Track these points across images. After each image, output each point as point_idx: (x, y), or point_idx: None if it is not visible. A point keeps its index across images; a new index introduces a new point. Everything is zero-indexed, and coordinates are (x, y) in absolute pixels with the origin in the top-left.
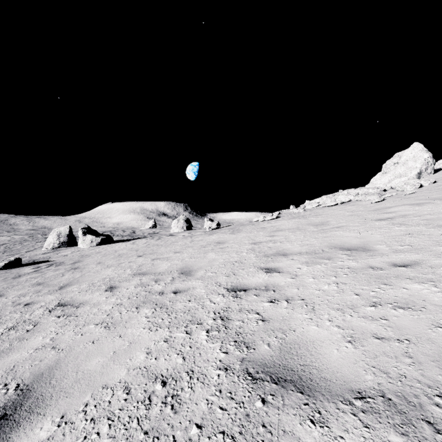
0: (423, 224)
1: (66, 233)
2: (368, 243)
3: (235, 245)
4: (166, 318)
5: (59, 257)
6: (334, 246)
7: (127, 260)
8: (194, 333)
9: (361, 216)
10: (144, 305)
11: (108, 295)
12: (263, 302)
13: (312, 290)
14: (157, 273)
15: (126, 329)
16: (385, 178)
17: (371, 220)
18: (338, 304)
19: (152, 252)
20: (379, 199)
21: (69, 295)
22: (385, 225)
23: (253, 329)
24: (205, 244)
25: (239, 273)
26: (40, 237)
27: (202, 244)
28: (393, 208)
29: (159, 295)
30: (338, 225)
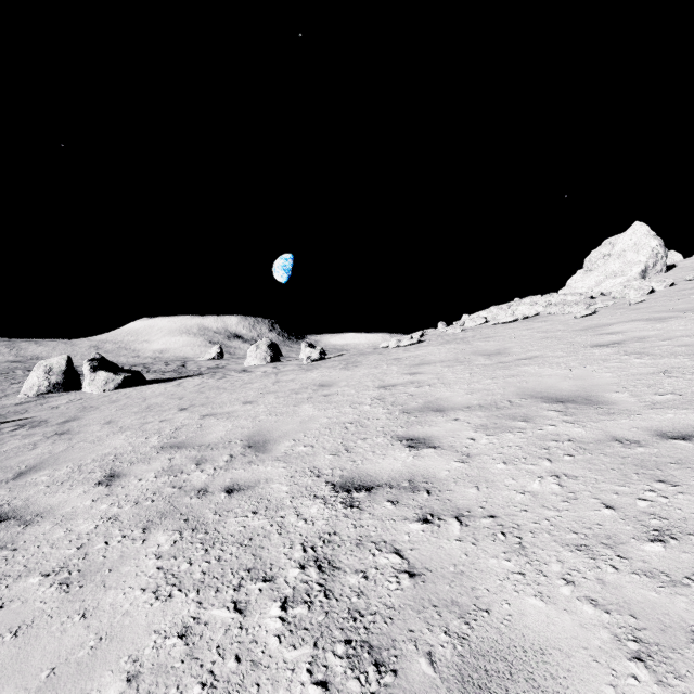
0: (683, 353)
1: (62, 367)
2: (593, 388)
3: (350, 390)
4: (199, 561)
5: (43, 411)
6: (530, 393)
7: (159, 416)
8: (252, 611)
9: (564, 339)
10: (162, 522)
11: (98, 494)
12: (408, 520)
13: (508, 492)
14: (205, 446)
15: (104, 592)
16: (590, 279)
17: (583, 346)
18: (574, 533)
19: (205, 402)
20: (588, 312)
21: (24, 494)
22: (612, 355)
23: (390, 602)
24: (298, 387)
25: (358, 449)
26: (19, 375)
27: (293, 387)
28: (615, 325)
29: (197, 496)
30: (527, 355)
